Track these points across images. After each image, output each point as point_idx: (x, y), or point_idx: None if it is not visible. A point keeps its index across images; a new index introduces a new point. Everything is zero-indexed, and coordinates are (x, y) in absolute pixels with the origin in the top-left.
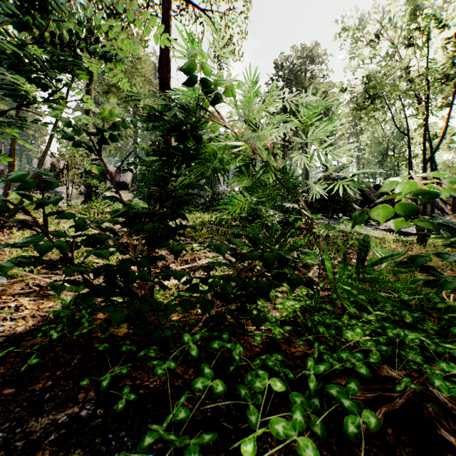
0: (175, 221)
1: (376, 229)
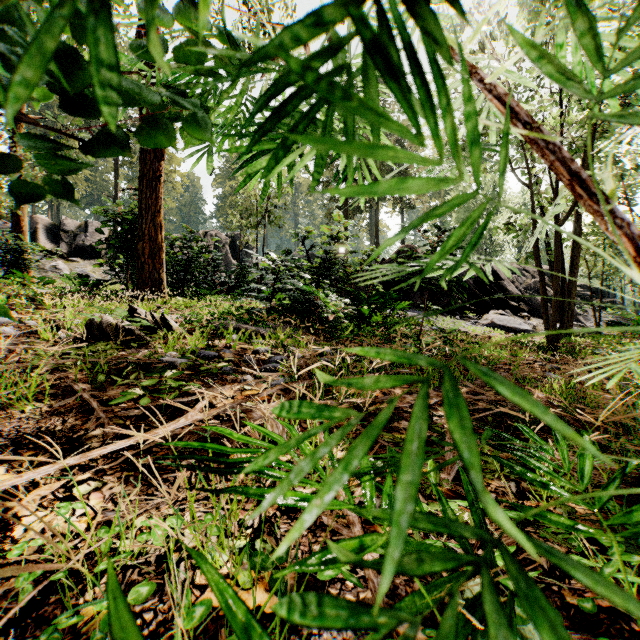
0: (151, 313)
1: (475, 323)
